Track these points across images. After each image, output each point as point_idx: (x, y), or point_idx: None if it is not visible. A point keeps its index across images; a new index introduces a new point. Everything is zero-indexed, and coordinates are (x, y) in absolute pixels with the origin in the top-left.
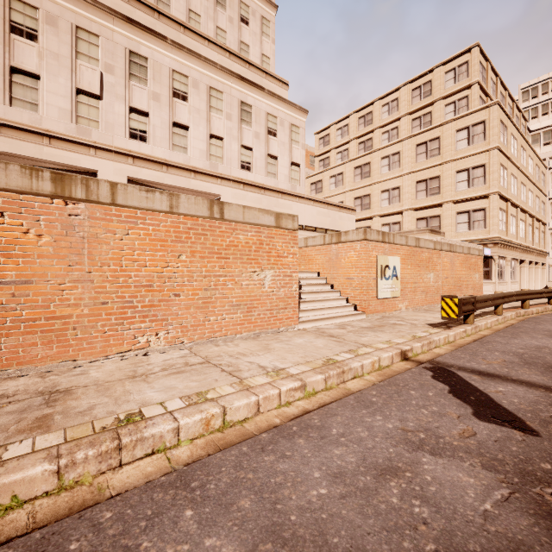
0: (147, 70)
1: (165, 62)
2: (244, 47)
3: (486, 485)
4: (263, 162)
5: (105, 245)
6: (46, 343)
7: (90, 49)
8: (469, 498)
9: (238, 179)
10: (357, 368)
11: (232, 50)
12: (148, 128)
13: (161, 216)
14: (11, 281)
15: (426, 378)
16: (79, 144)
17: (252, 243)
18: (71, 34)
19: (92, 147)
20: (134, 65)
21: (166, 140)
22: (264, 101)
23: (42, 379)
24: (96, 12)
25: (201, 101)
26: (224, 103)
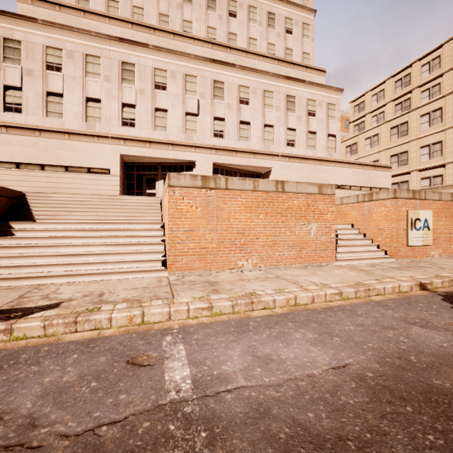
0: (223, 90)
1: (234, 81)
2: (288, 51)
3: (449, 339)
4: (304, 138)
5: (223, 211)
6: (199, 261)
7: (192, 86)
8: (435, 341)
9: (284, 154)
10: (380, 289)
11: (280, 58)
12: (224, 128)
13: (249, 193)
14: (186, 230)
15: (436, 299)
16: (187, 146)
17: (302, 206)
18: (182, 80)
19: (193, 146)
20: (216, 89)
21: (235, 134)
22: (305, 90)
23: (201, 277)
24: (195, 62)
25: (258, 102)
26: (274, 99)
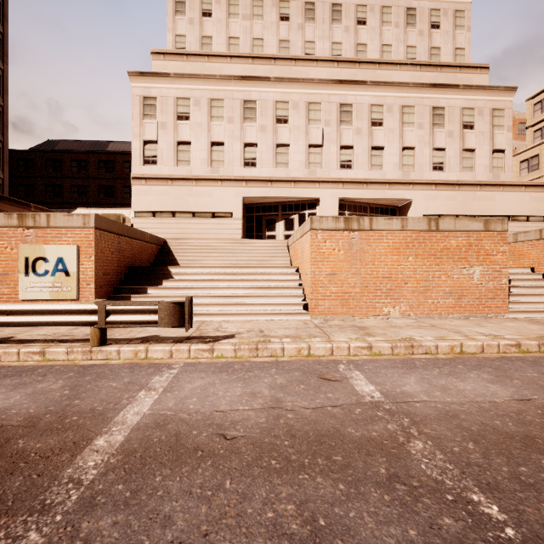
0: (351, 113)
1: (365, 101)
2: (434, 51)
3: None
4: (457, 158)
5: (367, 253)
6: (341, 305)
7: (315, 114)
8: None
9: (430, 181)
10: None
11: (422, 62)
12: (353, 157)
13: (396, 233)
14: (329, 274)
15: None
16: (310, 182)
17: (462, 246)
18: (305, 109)
19: (317, 182)
20: (343, 114)
21: (365, 163)
22: (458, 97)
23: (345, 322)
24: (319, 87)
25: (394, 121)
26: (416, 115)
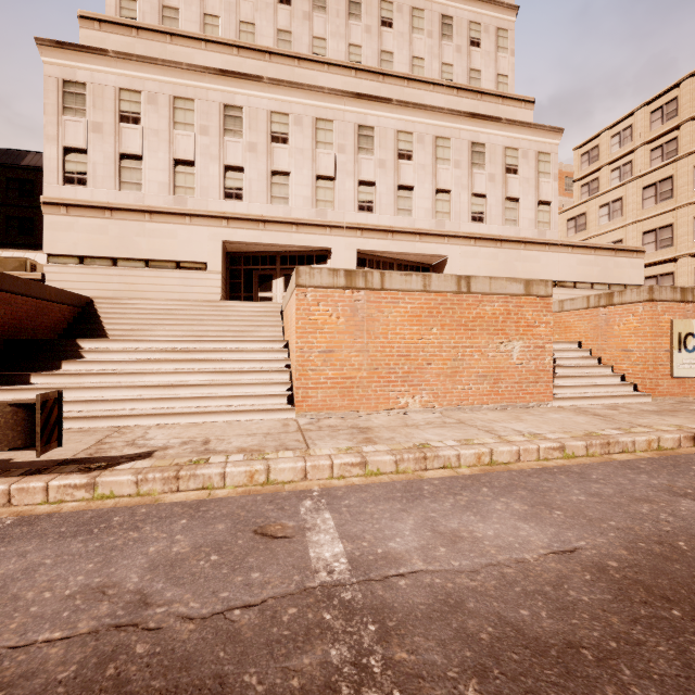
0: (373, 139)
1: (390, 125)
2: (474, 74)
3: None
4: (499, 209)
5: (377, 322)
6: (341, 396)
7: (326, 136)
8: None
9: (468, 235)
10: (626, 443)
11: (460, 85)
12: (374, 197)
13: (417, 295)
14: (323, 351)
15: None
16: (318, 226)
17: (498, 314)
18: (312, 127)
19: (328, 226)
20: (362, 139)
21: (391, 206)
22: (500, 134)
23: (345, 421)
24: (331, 99)
25: (426, 155)
26: (452, 150)
